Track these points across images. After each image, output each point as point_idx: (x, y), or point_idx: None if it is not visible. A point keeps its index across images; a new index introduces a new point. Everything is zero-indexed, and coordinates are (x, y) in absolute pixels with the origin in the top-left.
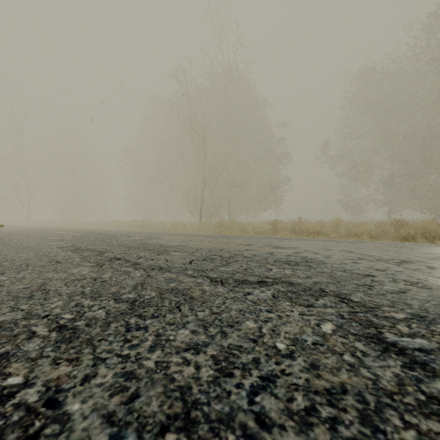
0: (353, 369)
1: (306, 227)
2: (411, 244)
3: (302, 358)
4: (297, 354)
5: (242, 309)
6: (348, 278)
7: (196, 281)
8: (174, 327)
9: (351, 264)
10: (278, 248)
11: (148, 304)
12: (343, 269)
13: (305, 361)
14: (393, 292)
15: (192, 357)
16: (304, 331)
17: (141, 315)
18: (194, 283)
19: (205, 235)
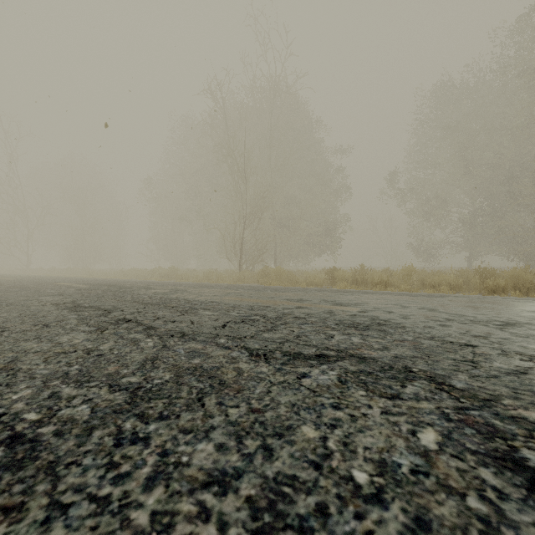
0: (489, 530)
1: (370, 276)
2: (505, 298)
3: (398, 504)
4: (389, 495)
5: (295, 402)
6: (441, 350)
7: (229, 355)
8: (190, 438)
9: (439, 328)
10: (339, 305)
11: (157, 395)
12: (430, 336)
13: (405, 511)
14: (509, 372)
15: (215, 501)
16: (393, 444)
17: (143, 415)
18: (226, 358)
19: (246, 287)
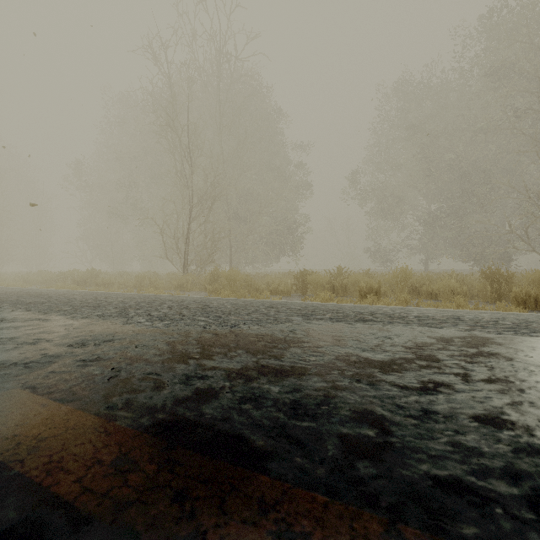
0: None
1: (351, 281)
2: None
3: None
4: None
5: None
6: None
7: None
8: None
9: None
10: None
11: None
12: None
13: None
14: None
15: None
16: None
17: None
18: None
19: (166, 306)
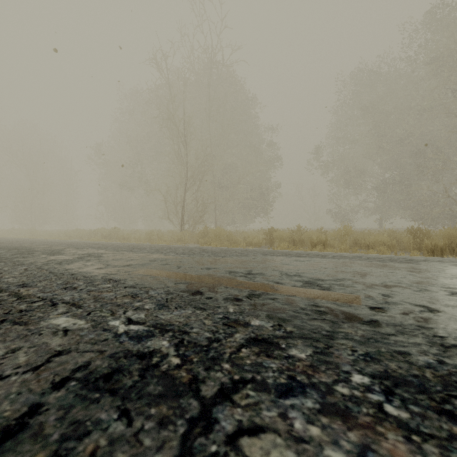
0: None
1: (307, 236)
2: None
3: None
4: None
5: None
6: None
7: None
8: None
9: None
10: (315, 286)
11: None
12: None
13: None
14: None
15: None
16: None
17: None
18: None
19: (181, 249)
